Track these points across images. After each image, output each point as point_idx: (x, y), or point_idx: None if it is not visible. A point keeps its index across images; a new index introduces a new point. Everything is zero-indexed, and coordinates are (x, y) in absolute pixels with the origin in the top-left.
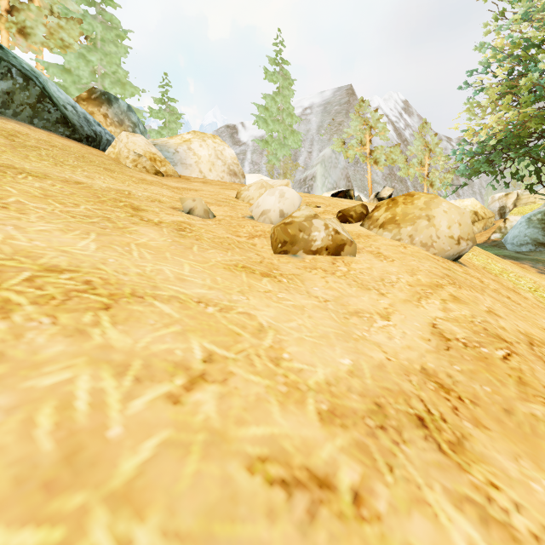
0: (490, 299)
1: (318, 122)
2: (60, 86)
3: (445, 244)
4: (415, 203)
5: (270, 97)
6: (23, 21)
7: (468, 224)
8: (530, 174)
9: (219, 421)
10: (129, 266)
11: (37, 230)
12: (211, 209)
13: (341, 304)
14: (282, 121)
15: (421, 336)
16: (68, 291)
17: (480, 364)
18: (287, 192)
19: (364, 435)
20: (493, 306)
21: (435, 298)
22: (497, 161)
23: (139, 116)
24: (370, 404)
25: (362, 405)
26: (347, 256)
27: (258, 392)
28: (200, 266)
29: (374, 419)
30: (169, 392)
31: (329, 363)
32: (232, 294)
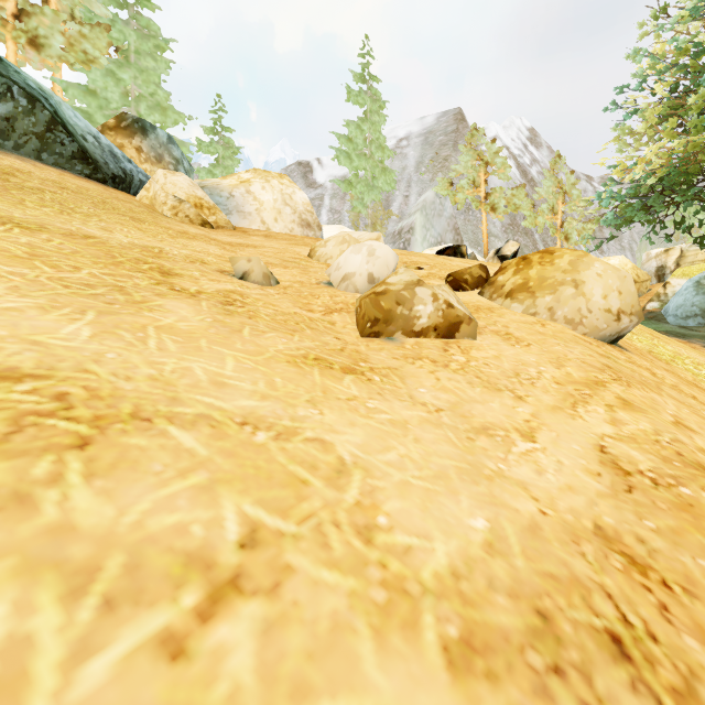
0: (671, 401)
1: (418, 157)
2: (82, 112)
3: (600, 321)
4: (556, 264)
5: (354, 124)
6: (35, 29)
7: (632, 292)
8: (701, 223)
9: (258, 697)
10: (137, 365)
11: (1, 308)
12: (274, 273)
13: (460, 415)
14: (370, 155)
15: (587, 468)
16: (21, 415)
17: (684, 517)
18: (378, 249)
19: (530, 695)
20: (679, 414)
21: (597, 403)
22: (657, 206)
23: (184, 150)
24: (529, 613)
25: (516, 619)
26: (463, 339)
27: (335, 608)
28: (251, 361)
29: (540, 650)
30: (165, 628)
31: (452, 529)
32: (296, 405)
